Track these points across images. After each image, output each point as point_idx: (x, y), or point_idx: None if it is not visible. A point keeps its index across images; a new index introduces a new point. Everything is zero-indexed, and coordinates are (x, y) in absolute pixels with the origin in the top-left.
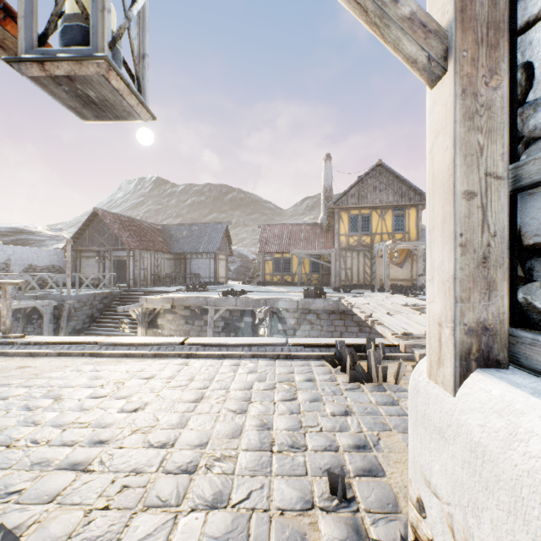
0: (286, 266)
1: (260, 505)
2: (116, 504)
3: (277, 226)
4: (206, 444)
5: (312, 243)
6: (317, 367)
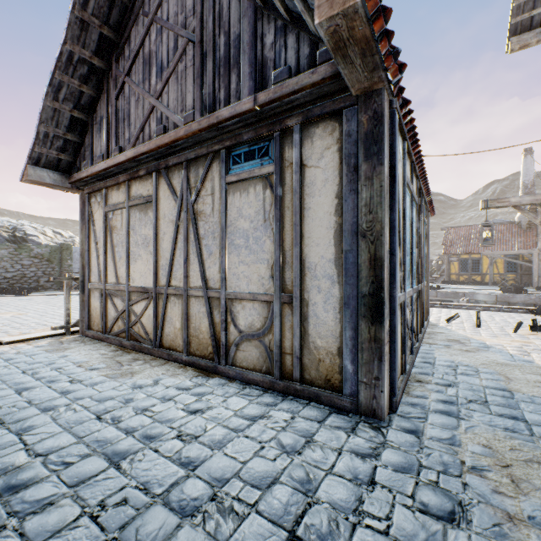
0: (473, 266)
1: (510, 325)
2: (468, 321)
3: (462, 228)
4: (484, 320)
5: (506, 243)
6: (523, 315)
